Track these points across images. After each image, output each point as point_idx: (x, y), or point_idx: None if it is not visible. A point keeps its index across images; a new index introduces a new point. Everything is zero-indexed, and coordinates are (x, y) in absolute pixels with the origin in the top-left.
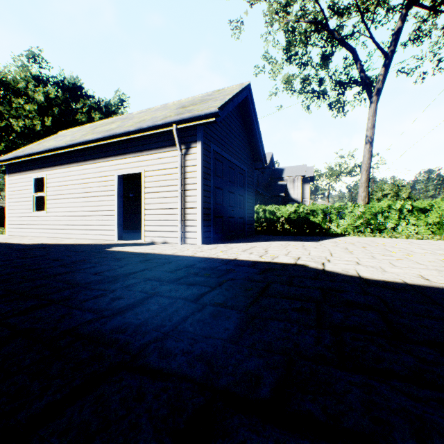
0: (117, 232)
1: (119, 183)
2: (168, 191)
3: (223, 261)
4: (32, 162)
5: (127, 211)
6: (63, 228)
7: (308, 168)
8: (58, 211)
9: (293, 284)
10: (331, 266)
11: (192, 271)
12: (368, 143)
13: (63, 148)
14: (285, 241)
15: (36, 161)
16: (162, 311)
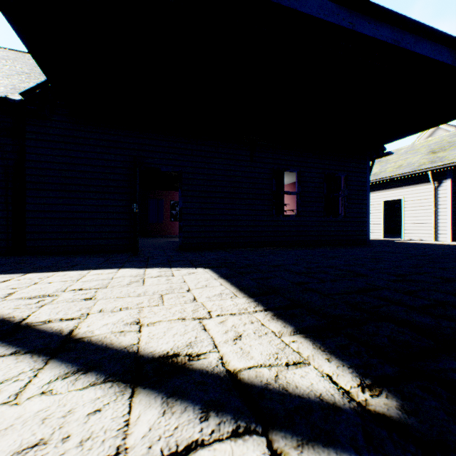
0: (382, 233)
1: (383, 205)
2: (422, 209)
3: None
4: None
5: None
6: None
7: None
8: None
9: None
10: None
11: (451, 246)
12: None
13: None
14: None
15: None
16: (446, 248)
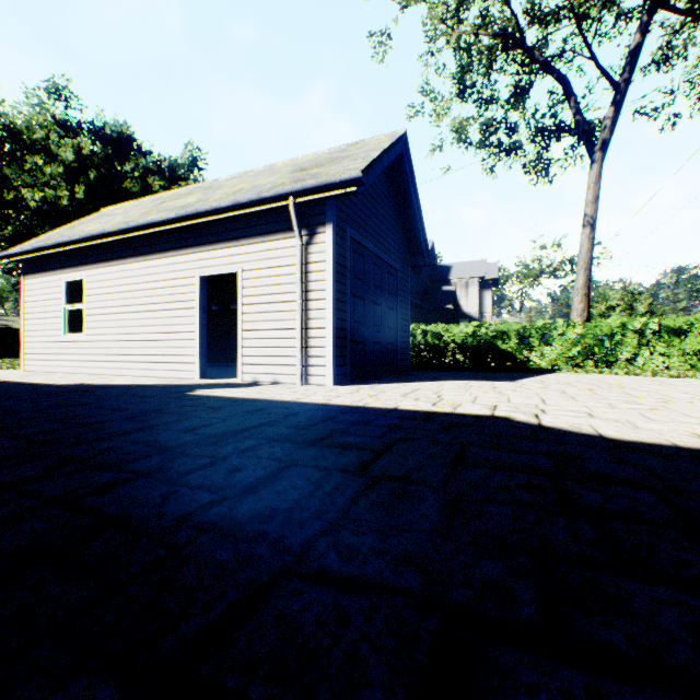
0: (199, 365)
1: (202, 289)
2: (280, 302)
3: (377, 411)
4: (62, 257)
5: (209, 333)
6: (112, 360)
7: (489, 266)
8: (104, 334)
9: (502, 448)
10: (550, 420)
11: (336, 427)
12: (587, 225)
13: (113, 234)
14: (463, 381)
15: (69, 254)
16: (314, 488)
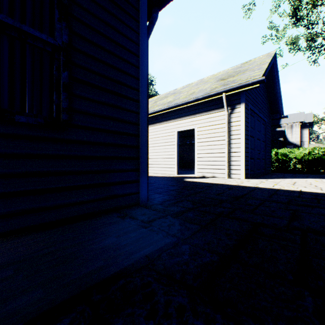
0: (176, 169)
1: (177, 136)
2: (215, 141)
3: (293, 191)
4: None
5: None
6: None
7: (306, 115)
8: None
9: None
10: None
11: (285, 197)
12: None
13: None
14: (315, 179)
15: None
16: None
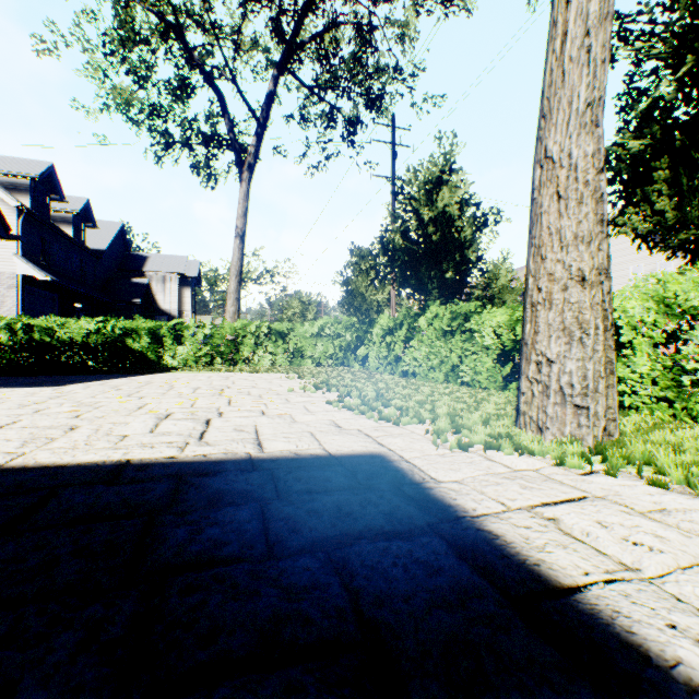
0: None
1: None
2: None
3: None
4: None
5: None
6: None
7: (191, 263)
8: None
9: None
10: None
11: None
12: (239, 236)
13: None
14: None
15: None
16: None
